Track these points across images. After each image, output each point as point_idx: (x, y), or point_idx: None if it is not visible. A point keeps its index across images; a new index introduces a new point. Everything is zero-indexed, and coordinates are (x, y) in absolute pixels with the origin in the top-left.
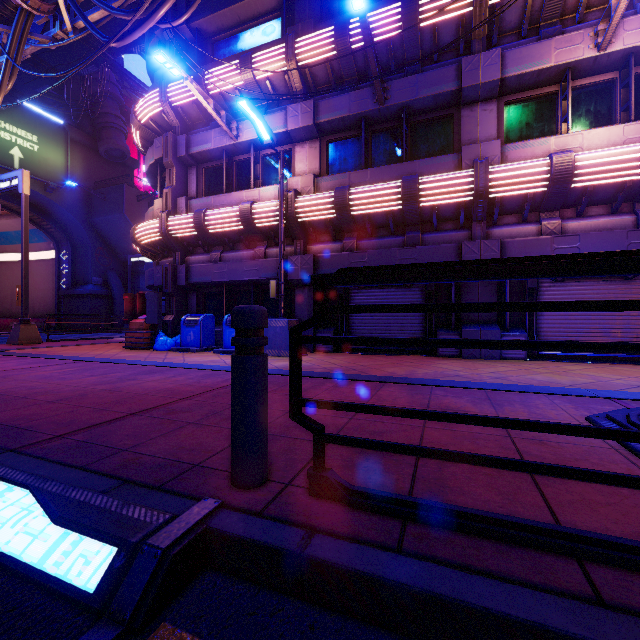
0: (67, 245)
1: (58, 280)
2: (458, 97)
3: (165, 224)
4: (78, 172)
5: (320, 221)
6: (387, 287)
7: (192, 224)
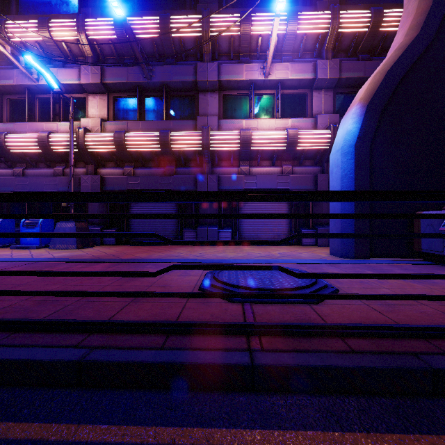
0: None
1: None
2: (197, 86)
3: None
4: None
5: (106, 152)
6: None
7: None
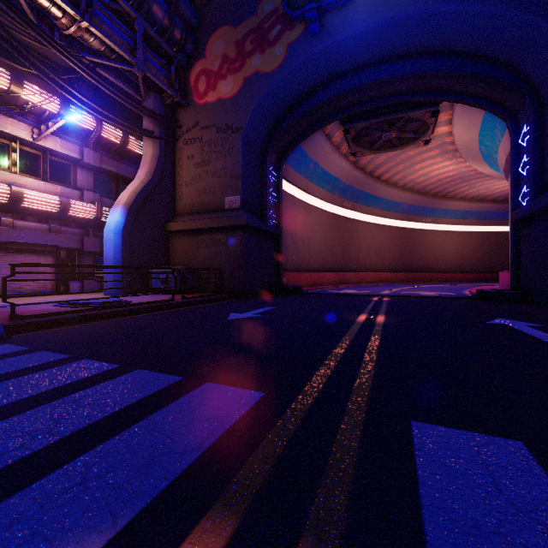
0: None
1: None
2: None
3: None
4: None
5: None
6: None
7: None
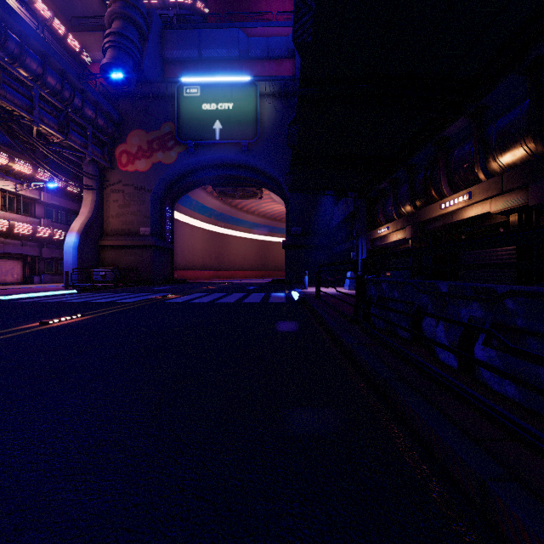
0: None
1: None
2: None
3: None
4: None
5: None
6: None
7: None
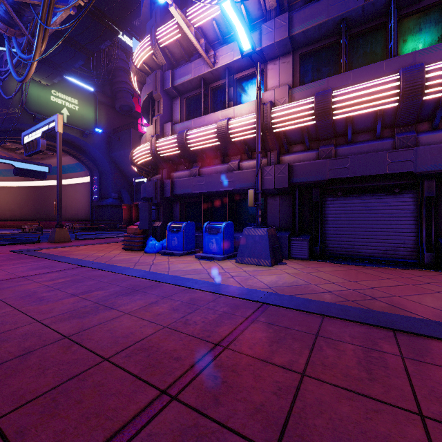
0: (96, 172)
1: (91, 196)
2: None
3: (154, 146)
4: (103, 123)
5: (295, 130)
6: (369, 194)
7: (176, 144)
